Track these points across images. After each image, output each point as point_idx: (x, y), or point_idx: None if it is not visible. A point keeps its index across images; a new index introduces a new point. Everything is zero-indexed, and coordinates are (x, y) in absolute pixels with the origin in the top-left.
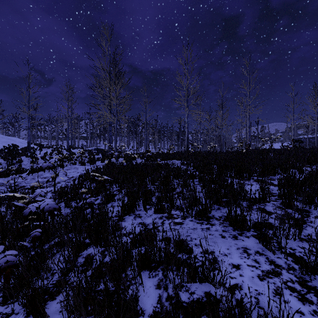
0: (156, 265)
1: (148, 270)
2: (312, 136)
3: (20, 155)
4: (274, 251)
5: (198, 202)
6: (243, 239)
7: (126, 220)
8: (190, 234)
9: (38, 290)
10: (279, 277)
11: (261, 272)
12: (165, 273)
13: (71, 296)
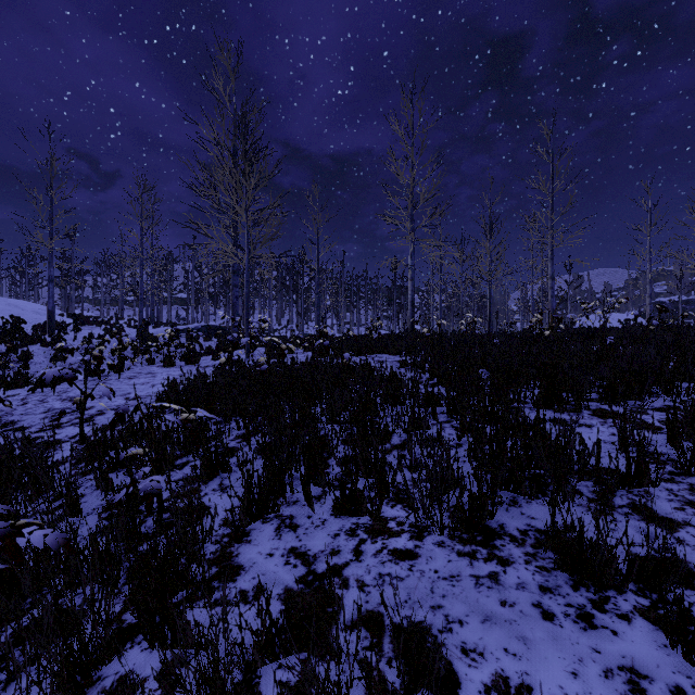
0: None
1: None
2: (687, 299)
3: (29, 342)
4: None
5: (461, 491)
6: (615, 629)
7: (255, 540)
8: (441, 602)
9: None
10: None
11: None
12: None
13: None
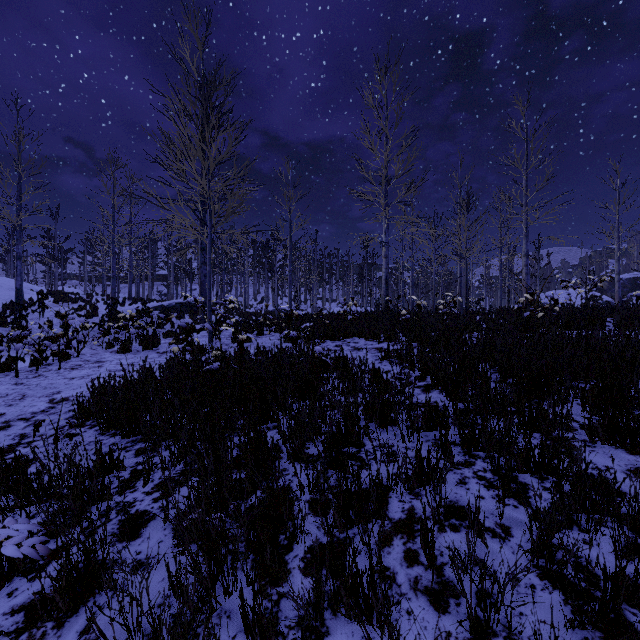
0: None
1: None
2: None
3: None
4: None
5: None
6: None
7: None
8: None
9: None
10: None
11: None
12: None
13: None
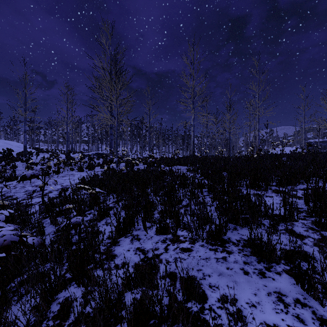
0: (156, 322)
1: None
2: (323, 140)
3: (15, 160)
4: (322, 301)
5: (211, 223)
6: (274, 277)
7: (121, 244)
8: (201, 268)
9: None
10: None
11: None
12: None
13: None
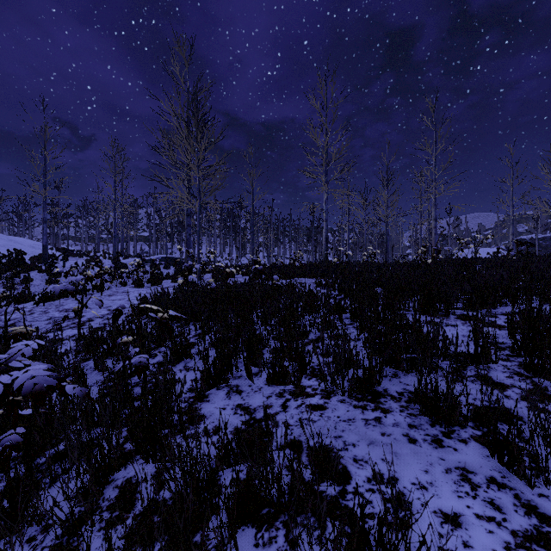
0: (271, 511)
1: (253, 524)
2: (543, 236)
3: (28, 269)
4: (530, 480)
5: (356, 364)
6: (456, 447)
7: (212, 400)
8: (341, 434)
9: None
10: None
11: (511, 535)
12: (291, 535)
13: None
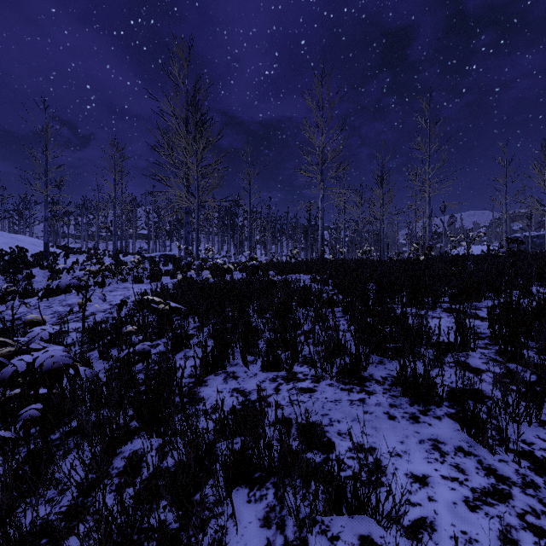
0: (262, 475)
1: (247, 485)
2: (537, 234)
3: (30, 266)
4: (492, 447)
5: (343, 350)
6: (430, 423)
7: (210, 384)
8: (328, 412)
9: (15, 538)
10: (508, 503)
11: (471, 491)
12: (280, 493)
13: (92, 541)
